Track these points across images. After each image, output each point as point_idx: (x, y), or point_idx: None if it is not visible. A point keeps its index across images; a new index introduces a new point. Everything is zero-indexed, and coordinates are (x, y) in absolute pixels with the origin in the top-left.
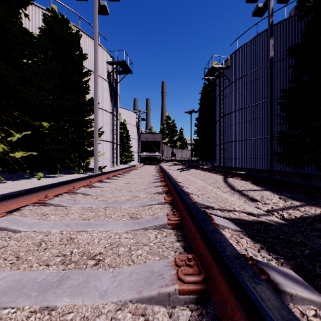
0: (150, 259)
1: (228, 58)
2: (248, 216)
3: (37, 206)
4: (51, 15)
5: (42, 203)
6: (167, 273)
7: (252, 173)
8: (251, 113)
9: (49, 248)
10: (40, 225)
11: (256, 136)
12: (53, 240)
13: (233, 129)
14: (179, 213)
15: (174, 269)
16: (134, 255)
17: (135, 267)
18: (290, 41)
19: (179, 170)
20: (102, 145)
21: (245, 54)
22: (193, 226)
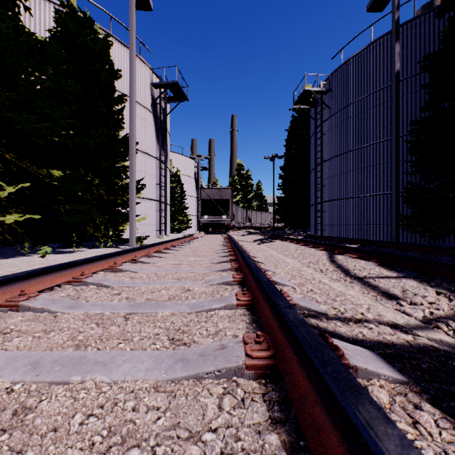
0: None
1: (329, 78)
2: (397, 335)
3: (2, 313)
4: (67, 11)
5: (13, 306)
6: None
7: (369, 247)
8: (362, 157)
9: None
10: None
11: (371, 192)
12: None
13: (337, 182)
14: (268, 337)
15: None
16: None
17: None
18: (422, 50)
19: (257, 242)
20: (143, 205)
21: (354, 71)
22: (310, 389)
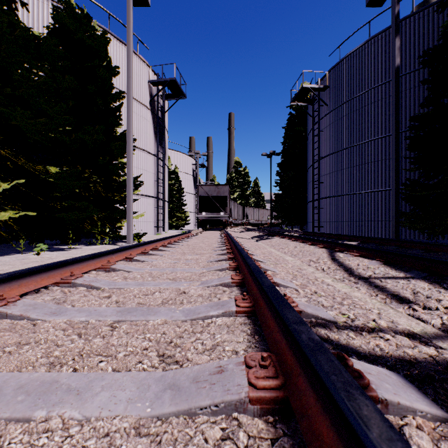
0: None
1: (327, 75)
2: (418, 348)
3: None
4: (65, 8)
5: None
6: None
7: (369, 245)
8: (360, 154)
9: None
10: None
11: (369, 188)
12: None
13: (334, 178)
14: (275, 358)
15: None
16: None
17: None
18: (420, 46)
19: (254, 238)
20: (141, 202)
21: (352, 67)
22: None
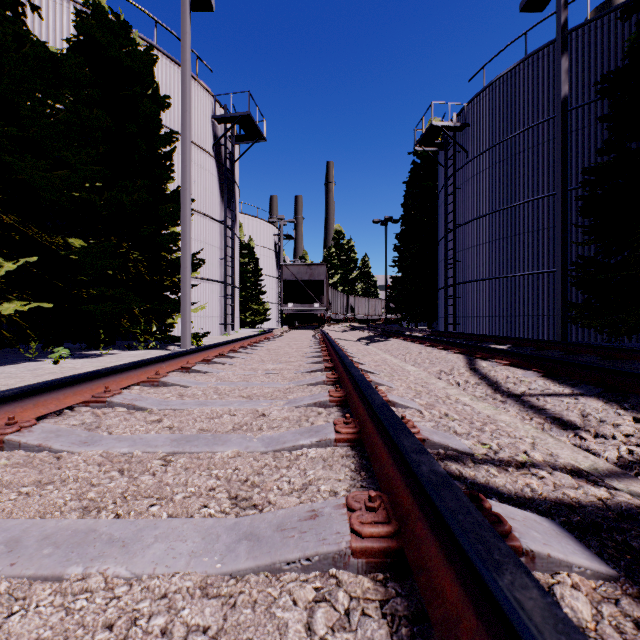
0: None
1: (465, 108)
2: (583, 488)
3: None
4: (93, 13)
5: None
6: None
7: (524, 349)
8: (513, 220)
9: None
10: None
11: (525, 270)
12: None
13: (476, 255)
14: (387, 499)
15: None
16: None
17: None
18: (598, 67)
19: (363, 340)
20: (202, 289)
21: (501, 98)
22: (464, 605)
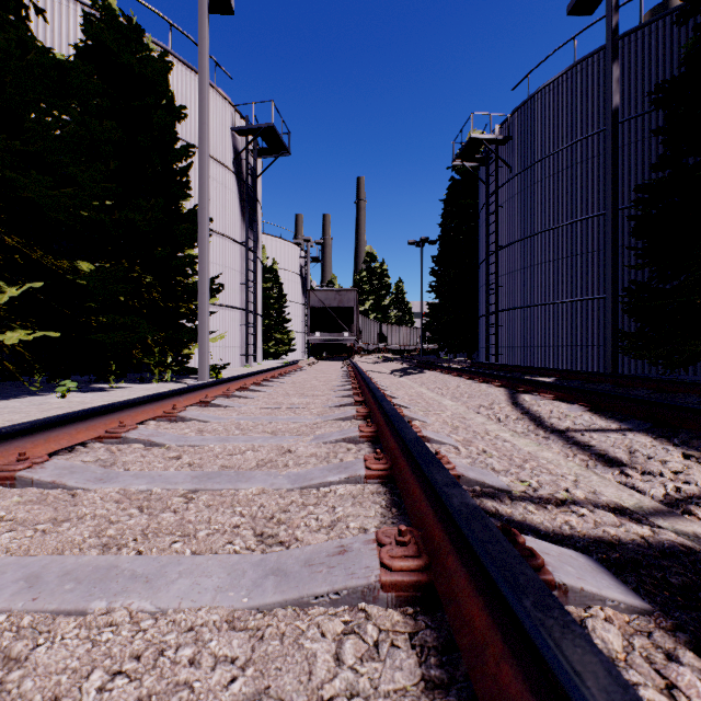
0: None
1: (508, 120)
2: (625, 526)
3: None
4: (103, 16)
5: (6, 479)
6: None
7: (571, 382)
8: (560, 242)
9: None
10: None
11: (573, 296)
12: None
13: (520, 280)
14: (418, 534)
15: None
16: None
17: None
18: (652, 75)
19: (396, 373)
20: (221, 317)
21: (547, 108)
22: (491, 632)
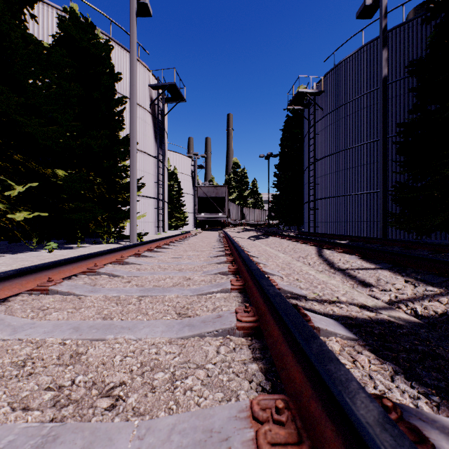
0: (207, 398)
1: (322, 80)
2: (362, 312)
3: (35, 295)
4: (70, 17)
5: (44, 290)
6: (237, 435)
7: (357, 243)
8: (353, 157)
9: (36, 373)
10: (32, 328)
11: (361, 190)
12: (46, 357)
13: (329, 180)
14: (255, 309)
15: (250, 427)
16: (179, 389)
17: (179, 417)
18: (410, 54)
19: (252, 238)
20: (142, 203)
21: (346, 73)
22: (280, 336)
